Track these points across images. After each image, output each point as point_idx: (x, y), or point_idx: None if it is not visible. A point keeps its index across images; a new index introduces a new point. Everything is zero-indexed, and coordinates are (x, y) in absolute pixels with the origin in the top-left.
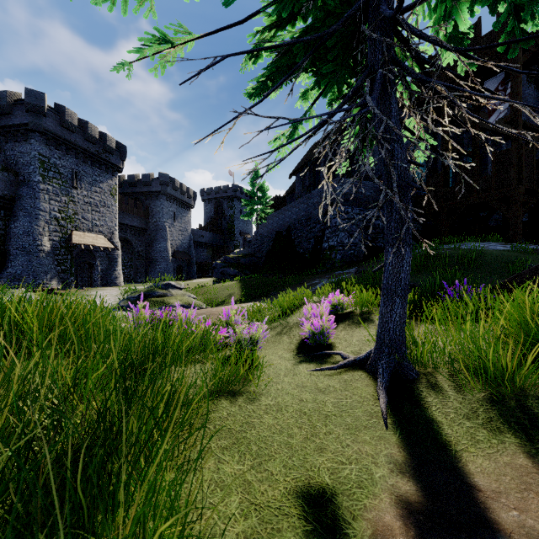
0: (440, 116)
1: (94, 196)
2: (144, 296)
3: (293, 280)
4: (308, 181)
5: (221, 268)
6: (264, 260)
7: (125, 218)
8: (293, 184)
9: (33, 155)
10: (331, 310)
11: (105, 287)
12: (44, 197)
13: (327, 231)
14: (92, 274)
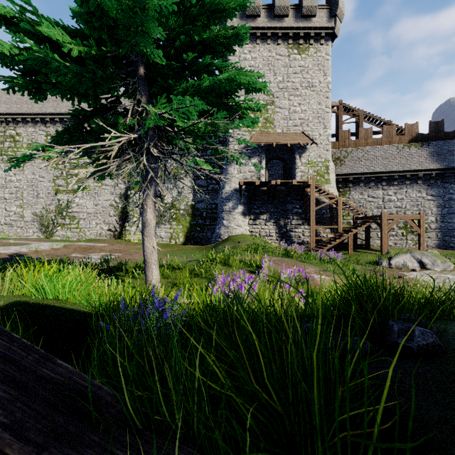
0: None
1: None
2: None
3: None
4: None
5: None
6: None
7: None
8: None
9: None
10: None
11: None
12: None
13: None
14: None
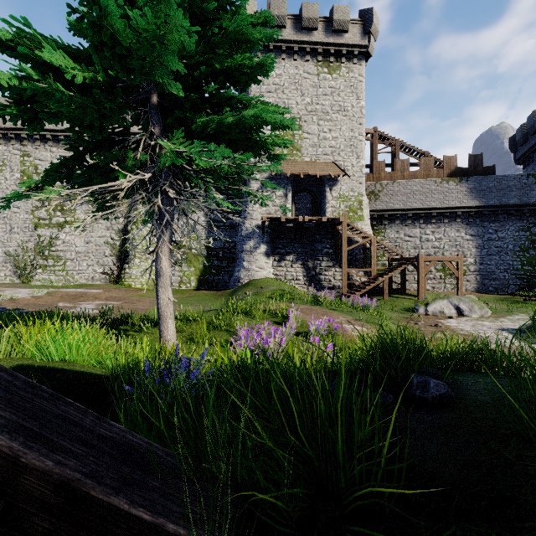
0: None
1: None
2: None
3: None
4: None
5: None
6: None
7: None
8: None
9: None
10: None
11: None
12: None
13: None
14: None
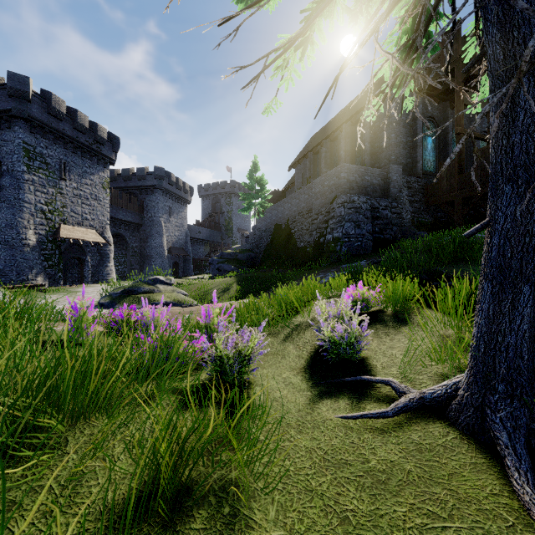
0: (450, 100)
1: (84, 189)
2: (128, 293)
3: (294, 274)
4: (308, 173)
5: (217, 264)
6: (263, 255)
7: (119, 213)
8: (292, 177)
9: (17, 143)
10: (352, 308)
11: (96, 284)
12: (29, 188)
13: (330, 221)
14: (82, 270)
